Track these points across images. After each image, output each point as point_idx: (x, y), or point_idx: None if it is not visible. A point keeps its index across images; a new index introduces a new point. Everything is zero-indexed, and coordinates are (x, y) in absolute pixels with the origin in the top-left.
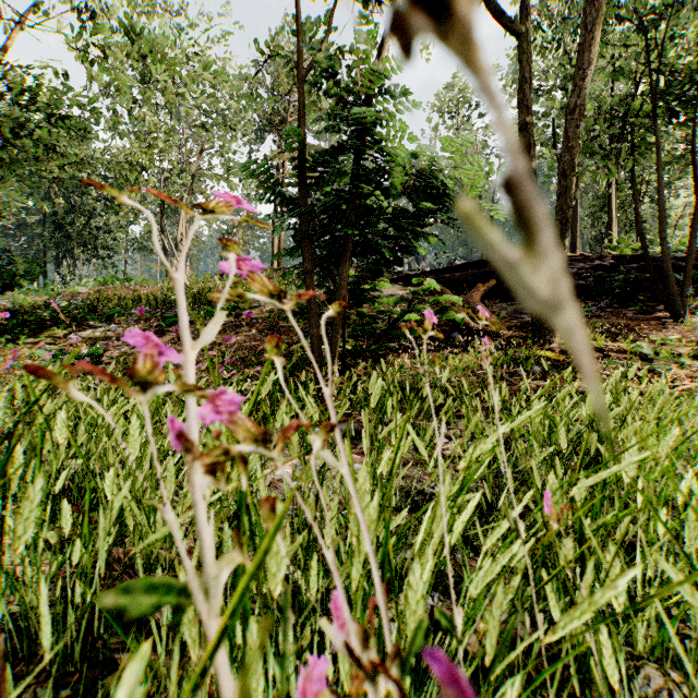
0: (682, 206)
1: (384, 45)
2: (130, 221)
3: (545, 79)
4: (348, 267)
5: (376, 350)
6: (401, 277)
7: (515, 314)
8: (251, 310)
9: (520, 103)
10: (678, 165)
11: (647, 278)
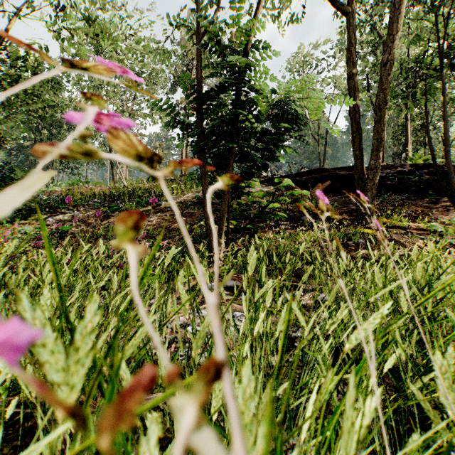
0: (453, 132)
1: (256, 13)
2: None
3: (362, 47)
4: (231, 171)
5: (250, 228)
6: (266, 180)
7: (344, 204)
8: (167, 201)
9: (348, 60)
10: (453, 104)
11: (434, 179)
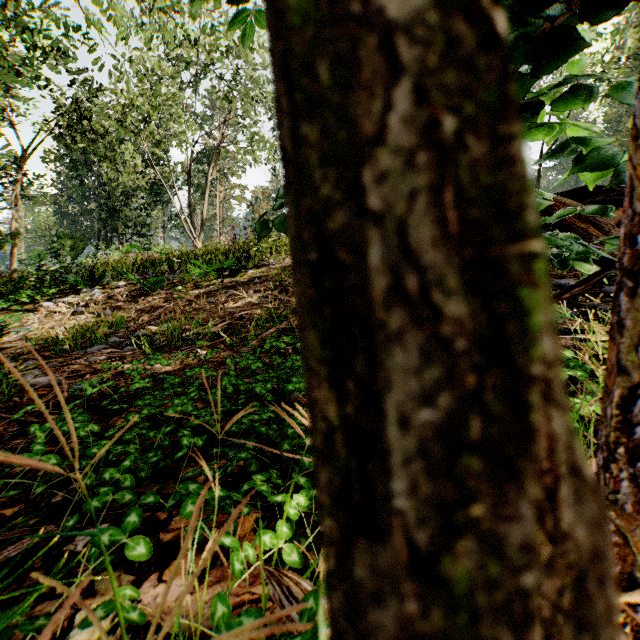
0: None
1: None
2: (167, 201)
3: None
4: None
5: None
6: None
7: None
8: (257, 269)
9: None
10: None
11: None
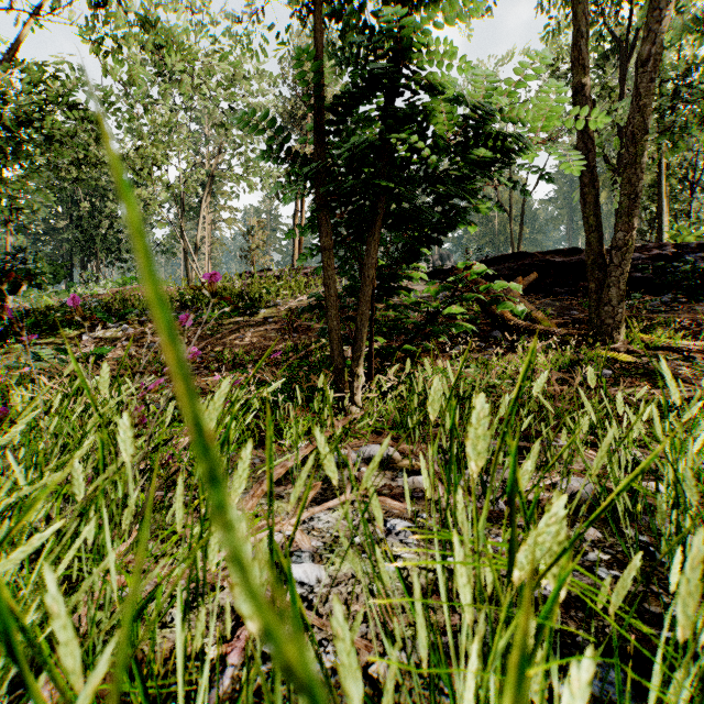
0: None
1: None
2: (152, 224)
3: None
4: (377, 241)
5: None
6: (429, 273)
7: (562, 310)
8: (268, 309)
9: (574, 62)
10: None
11: None
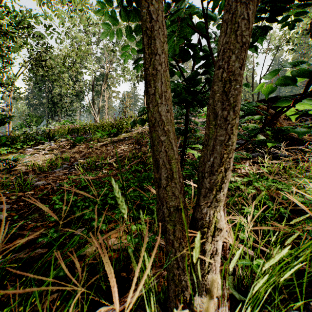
0: None
1: None
2: (81, 99)
3: None
4: None
5: None
6: None
7: None
8: (126, 133)
9: None
10: None
11: None
